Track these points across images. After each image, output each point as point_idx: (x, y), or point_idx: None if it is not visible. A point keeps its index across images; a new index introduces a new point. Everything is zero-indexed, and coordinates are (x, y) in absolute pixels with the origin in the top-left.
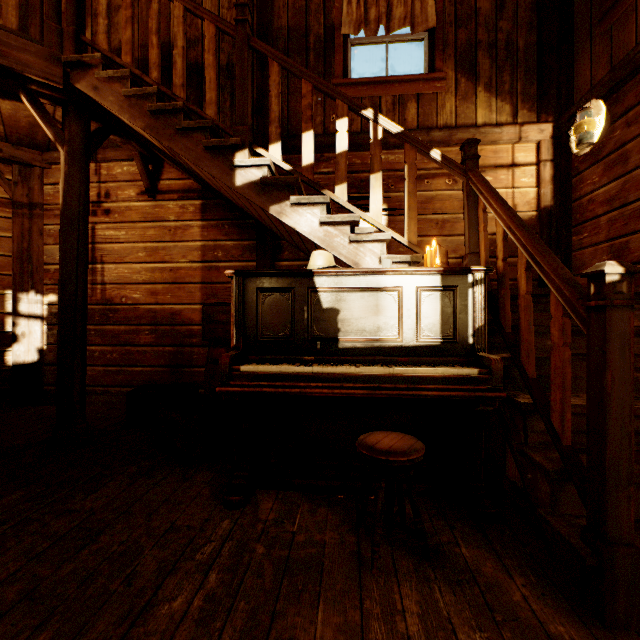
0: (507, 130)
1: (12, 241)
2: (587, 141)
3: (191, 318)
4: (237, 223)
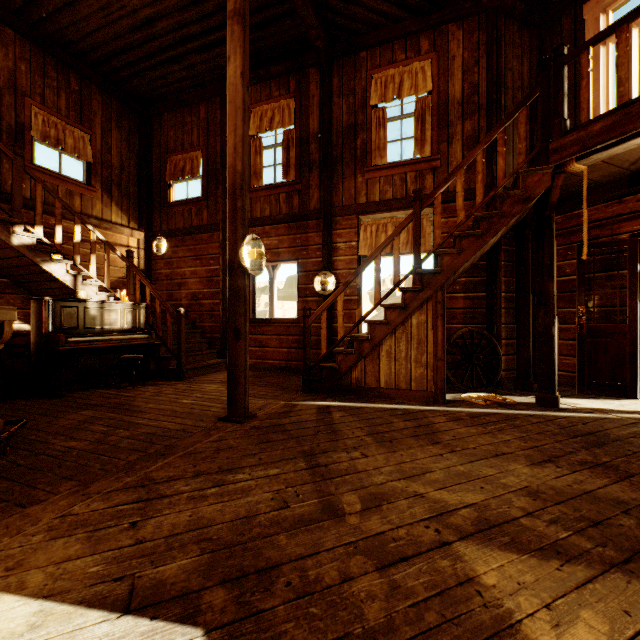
0: (127, 230)
1: None
2: (161, 252)
3: None
4: None
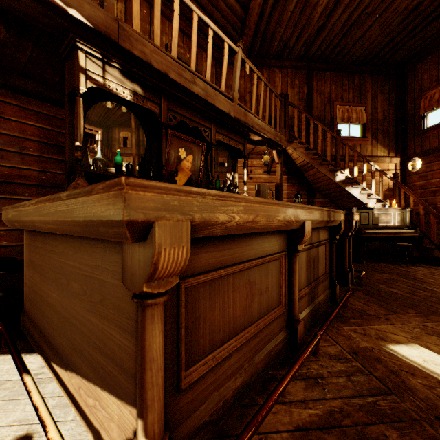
0: (387, 159)
1: None
2: (415, 169)
3: None
4: (300, 185)
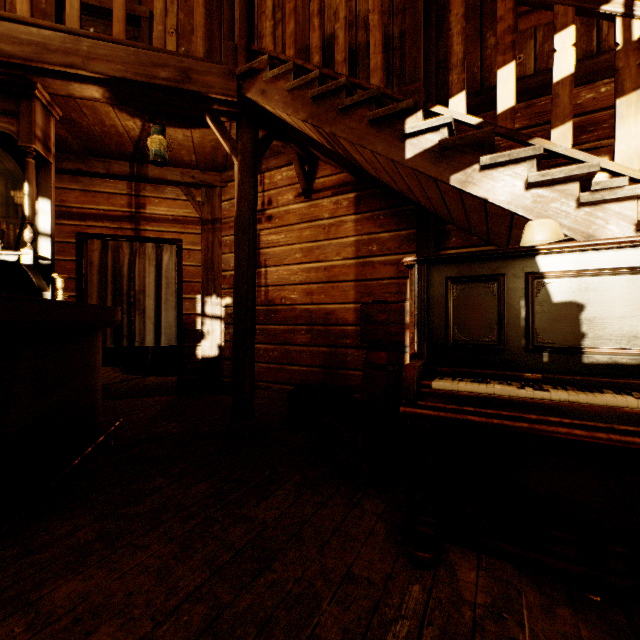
0: None
1: (201, 253)
2: None
3: (344, 318)
4: (393, 212)
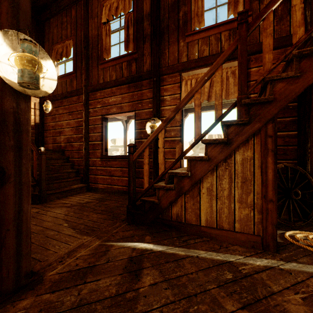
0: None
1: None
2: (48, 110)
3: None
4: None
